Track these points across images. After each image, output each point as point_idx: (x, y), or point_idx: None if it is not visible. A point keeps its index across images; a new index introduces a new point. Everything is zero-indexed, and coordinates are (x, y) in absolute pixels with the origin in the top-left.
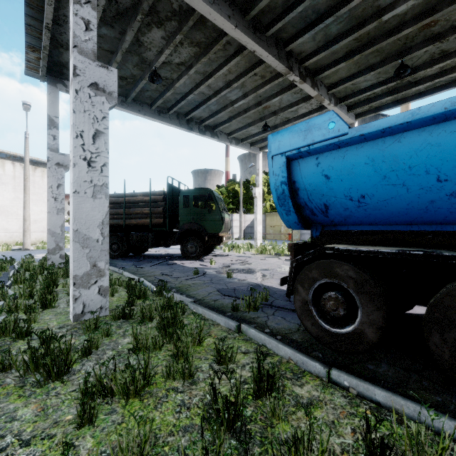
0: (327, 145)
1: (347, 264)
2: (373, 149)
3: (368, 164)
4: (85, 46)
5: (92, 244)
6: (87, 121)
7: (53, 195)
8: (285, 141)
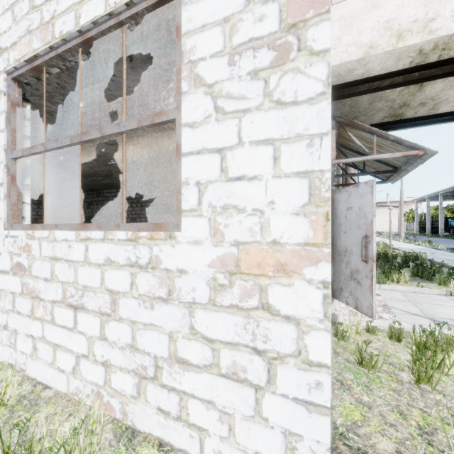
0: (451, 221)
1: (452, 230)
2: (453, 222)
3: (453, 223)
4: (428, 211)
5: (429, 229)
6: (428, 218)
7: (416, 222)
8: (449, 220)
